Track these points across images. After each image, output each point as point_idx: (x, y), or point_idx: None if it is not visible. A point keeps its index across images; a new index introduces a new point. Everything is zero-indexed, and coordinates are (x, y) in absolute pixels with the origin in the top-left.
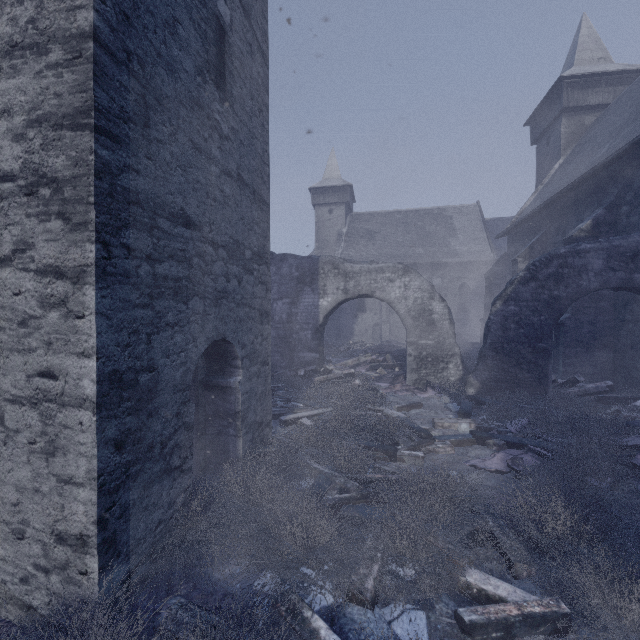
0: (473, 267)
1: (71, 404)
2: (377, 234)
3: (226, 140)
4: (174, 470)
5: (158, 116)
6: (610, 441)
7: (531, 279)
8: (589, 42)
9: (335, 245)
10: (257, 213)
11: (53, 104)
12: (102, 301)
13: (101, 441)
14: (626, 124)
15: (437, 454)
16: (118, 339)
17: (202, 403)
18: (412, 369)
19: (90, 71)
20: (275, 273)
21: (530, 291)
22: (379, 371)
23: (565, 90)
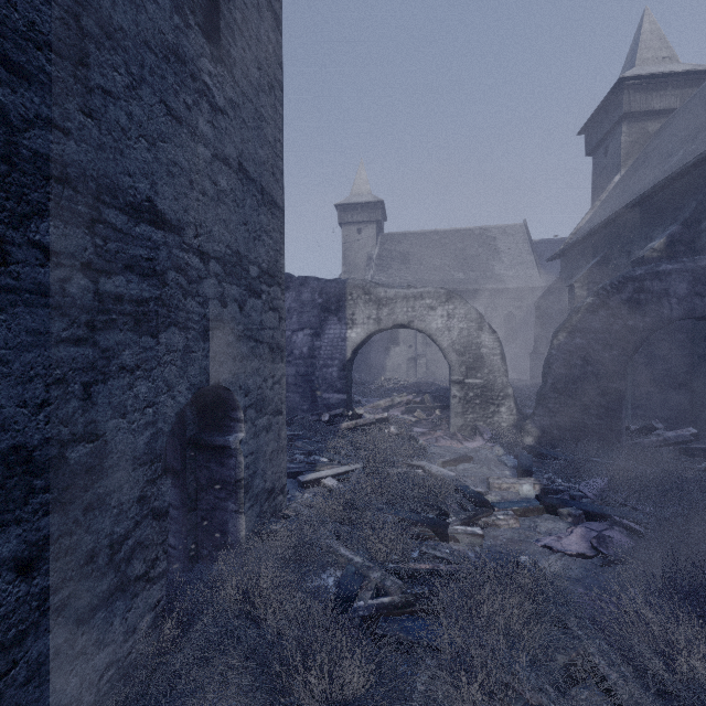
0: (520, 294)
1: None
2: (412, 257)
3: (221, 114)
4: (134, 582)
5: (105, 54)
6: None
7: (601, 306)
8: (652, 39)
9: (364, 269)
10: (267, 218)
11: None
12: None
13: None
14: (703, 127)
15: (498, 529)
16: (23, 395)
17: (191, 468)
18: (457, 413)
19: None
20: (295, 299)
21: (600, 321)
22: (417, 414)
23: (626, 93)
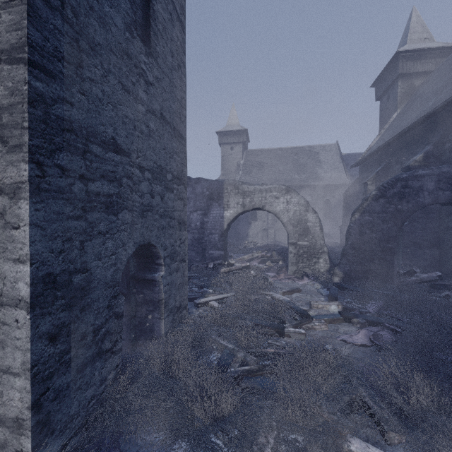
0: (334, 188)
1: (8, 304)
2: (265, 165)
3: (151, 86)
4: (105, 352)
5: (91, 59)
6: (448, 321)
7: (381, 196)
8: (417, 27)
9: (235, 172)
10: (176, 145)
11: None
12: (36, 214)
13: (35, 336)
14: (447, 84)
15: (315, 330)
16: (52, 246)
17: (133, 293)
18: (292, 263)
19: (24, 11)
20: (191, 192)
21: (380, 205)
22: (268, 264)
23: (401, 61)
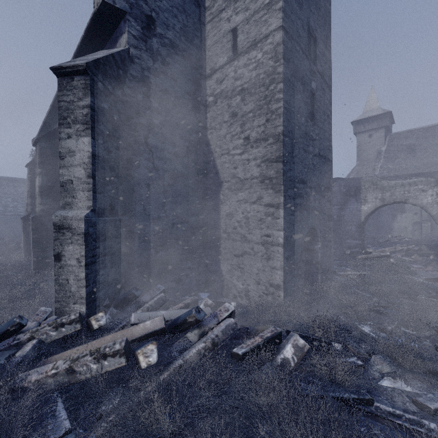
0: None
1: (275, 245)
2: (417, 147)
3: (314, 141)
4: (299, 275)
5: (295, 147)
6: None
7: None
8: None
9: (374, 161)
10: (326, 167)
11: (269, 155)
12: (284, 214)
13: (284, 257)
14: None
15: None
16: (287, 226)
17: None
18: None
19: (281, 145)
20: None
21: None
22: (413, 257)
23: None
